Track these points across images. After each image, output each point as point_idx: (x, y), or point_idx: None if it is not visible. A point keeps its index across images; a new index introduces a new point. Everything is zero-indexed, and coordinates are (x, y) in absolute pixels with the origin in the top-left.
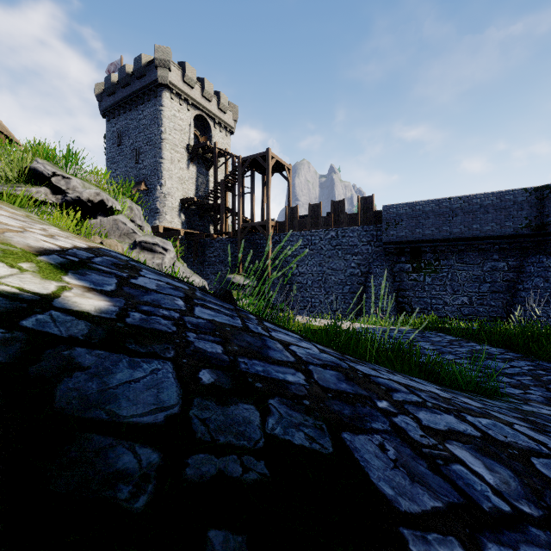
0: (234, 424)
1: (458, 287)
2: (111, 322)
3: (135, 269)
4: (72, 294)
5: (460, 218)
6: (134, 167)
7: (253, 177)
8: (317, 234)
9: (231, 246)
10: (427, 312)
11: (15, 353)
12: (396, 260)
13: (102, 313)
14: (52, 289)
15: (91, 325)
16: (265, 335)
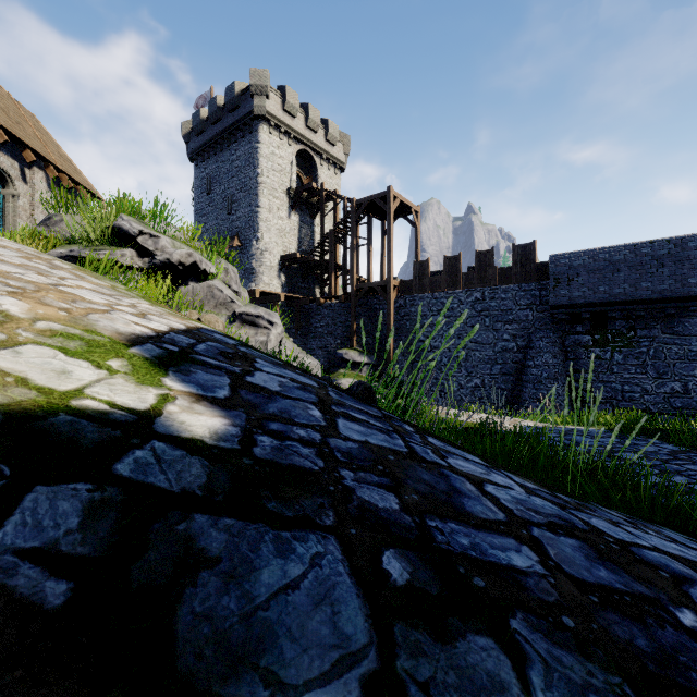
0: (479, 694)
1: (665, 368)
2: (235, 457)
3: (248, 360)
4: (177, 409)
5: (668, 269)
6: (226, 219)
7: (370, 225)
8: (455, 296)
9: (342, 313)
10: (616, 403)
11: (108, 535)
12: (569, 330)
13: (220, 441)
14: (151, 401)
15: (209, 466)
16: (443, 465)
